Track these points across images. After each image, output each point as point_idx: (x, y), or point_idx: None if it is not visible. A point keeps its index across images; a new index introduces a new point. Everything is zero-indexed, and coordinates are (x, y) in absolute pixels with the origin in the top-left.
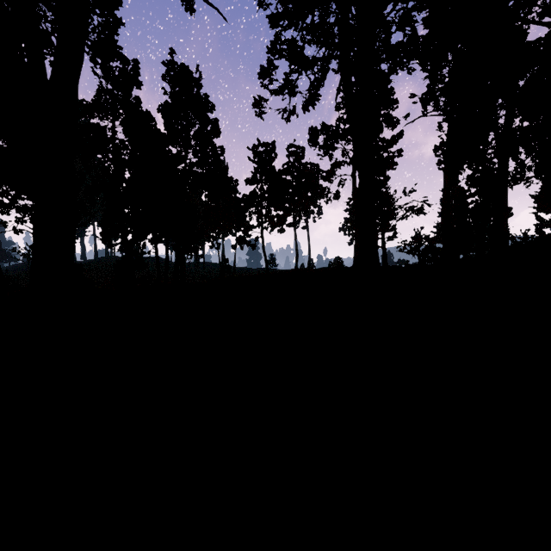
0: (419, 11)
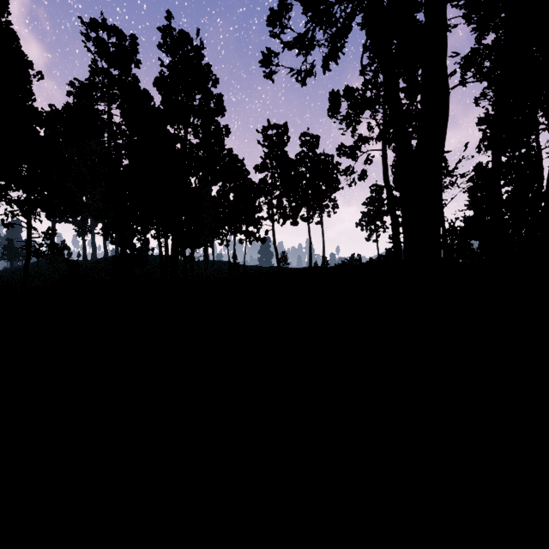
0: None
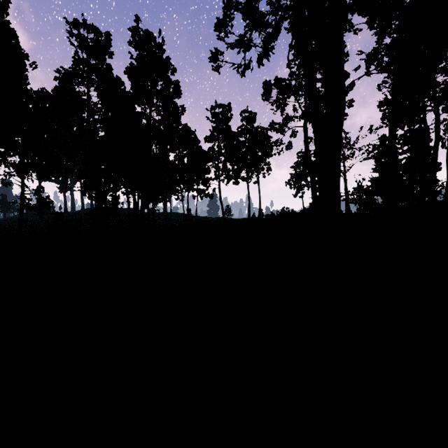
0: None
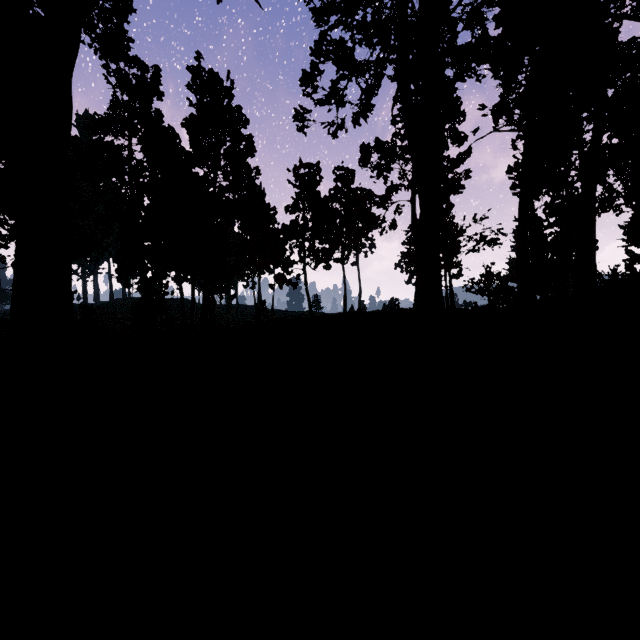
0: (491, 6)
